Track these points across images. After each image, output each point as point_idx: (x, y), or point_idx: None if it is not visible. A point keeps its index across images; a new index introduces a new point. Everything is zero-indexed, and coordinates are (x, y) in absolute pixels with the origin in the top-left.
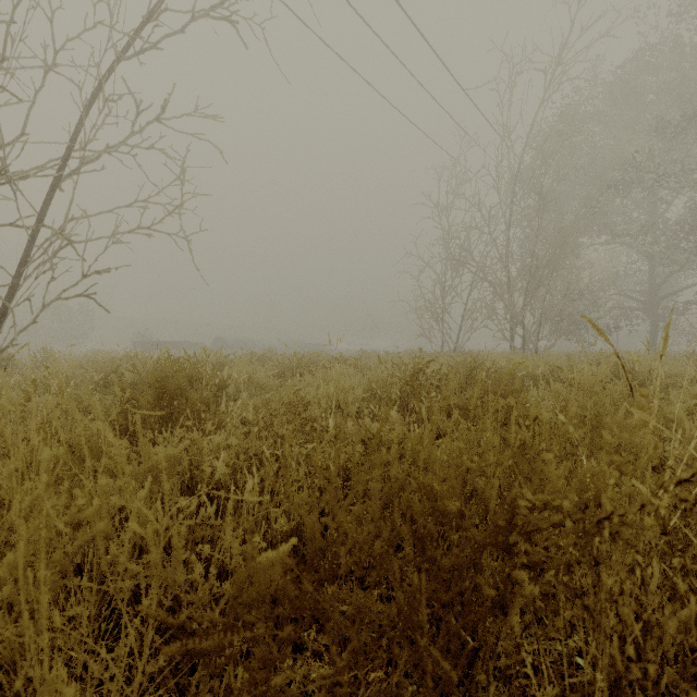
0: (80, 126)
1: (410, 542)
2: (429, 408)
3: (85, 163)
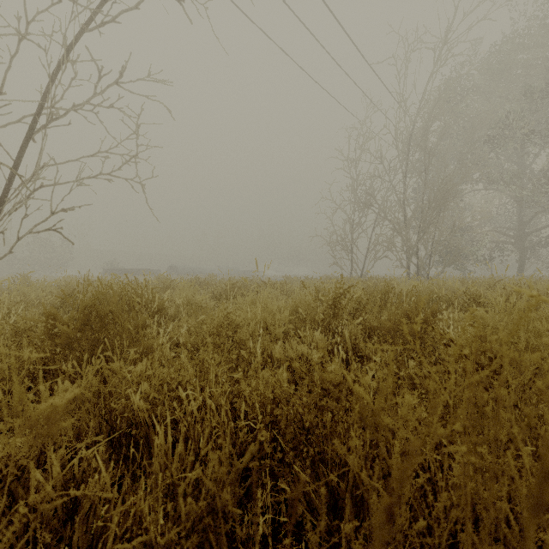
0: (49, 87)
1: (351, 511)
2: (351, 330)
3: (54, 119)
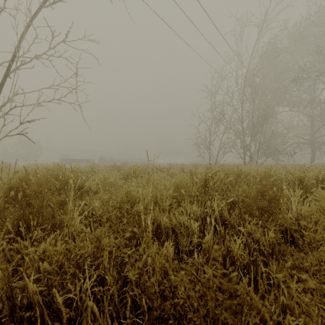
0: (19, 43)
1: None
2: (218, 204)
3: (23, 64)
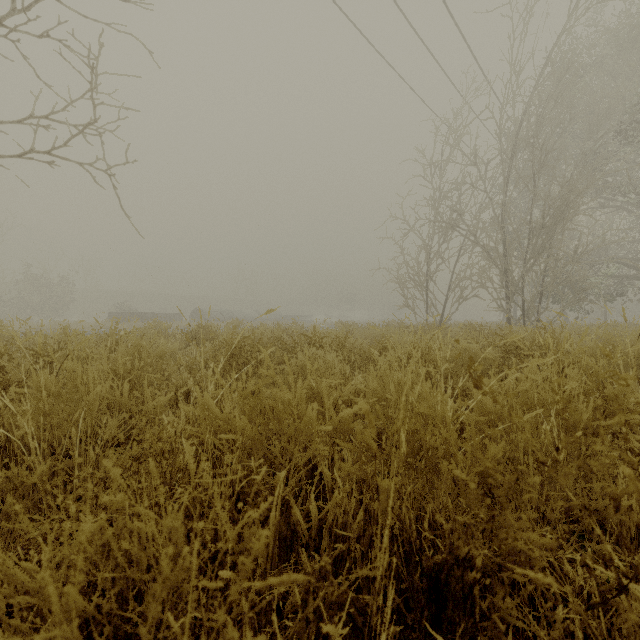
0: None
1: None
2: None
3: None
